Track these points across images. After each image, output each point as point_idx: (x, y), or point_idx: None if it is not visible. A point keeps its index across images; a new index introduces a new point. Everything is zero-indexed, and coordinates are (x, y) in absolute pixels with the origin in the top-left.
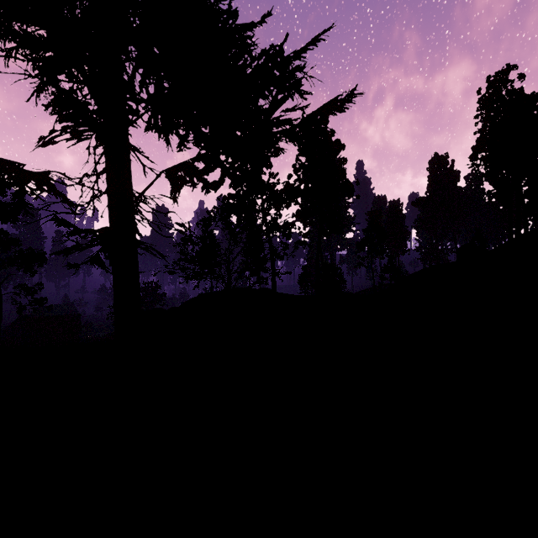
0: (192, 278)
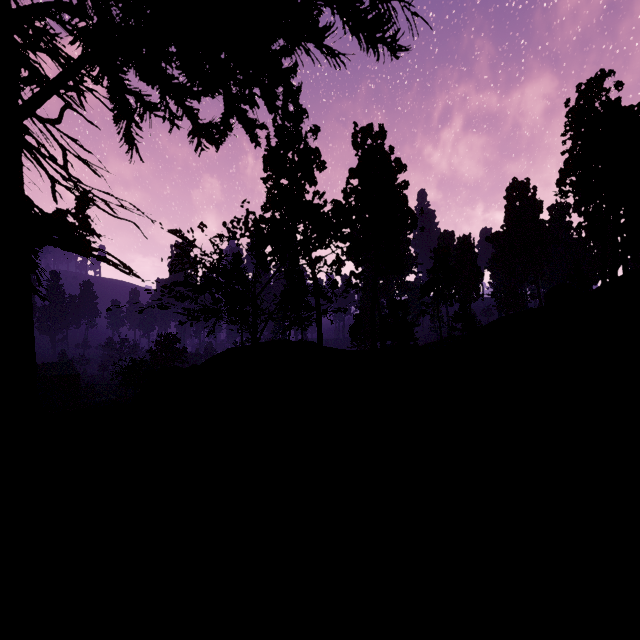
0: (197, 316)
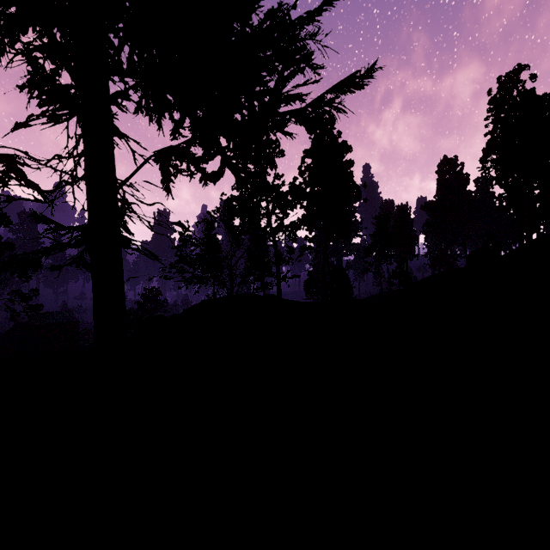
0: (190, 283)
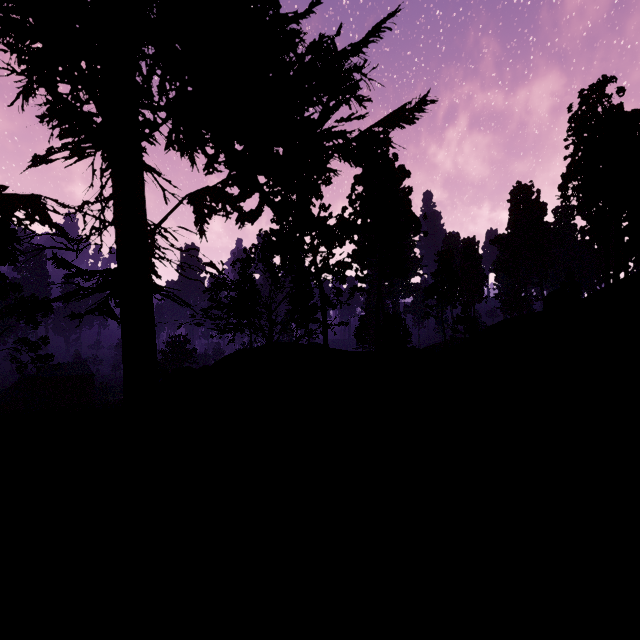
0: (225, 331)
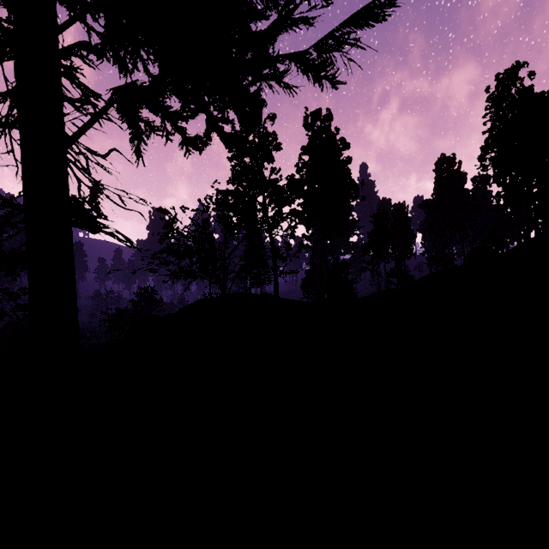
0: (178, 277)
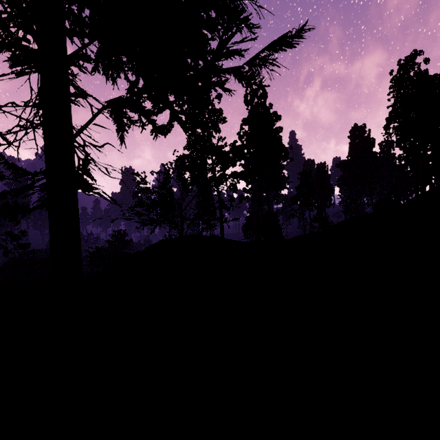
0: (147, 224)
